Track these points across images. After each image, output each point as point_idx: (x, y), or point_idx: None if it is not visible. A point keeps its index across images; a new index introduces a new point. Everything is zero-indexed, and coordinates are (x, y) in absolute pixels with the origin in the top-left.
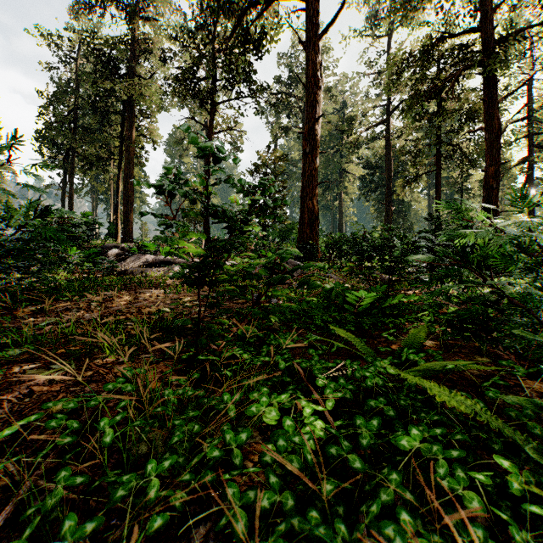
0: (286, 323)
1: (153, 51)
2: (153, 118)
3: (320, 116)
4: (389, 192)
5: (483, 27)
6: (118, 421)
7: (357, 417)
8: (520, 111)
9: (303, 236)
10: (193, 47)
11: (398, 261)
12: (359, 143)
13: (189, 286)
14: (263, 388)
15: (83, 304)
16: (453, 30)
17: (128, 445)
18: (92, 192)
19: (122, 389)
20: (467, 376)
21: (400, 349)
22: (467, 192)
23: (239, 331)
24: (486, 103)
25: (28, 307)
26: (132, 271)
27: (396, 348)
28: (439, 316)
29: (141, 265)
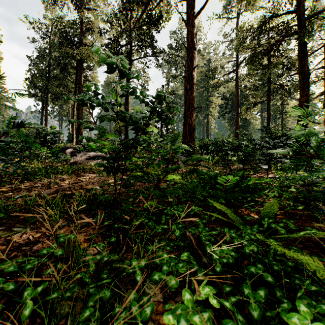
0: (177, 197)
1: (95, 29)
2: (94, 70)
3: (196, 66)
4: (238, 114)
5: (297, 10)
6: (38, 292)
7: (244, 286)
8: (319, 63)
9: (185, 140)
10: (118, 26)
11: (249, 156)
12: (219, 84)
13: (109, 173)
14: (163, 254)
15: (45, 183)
16: (278, 13)
17: (53, 305)
18: (59, 115)
19: (54, 253)
20: (312, 239)
21: (260, 217)
22: (286, 113)
23: (145, 205)
24: (300, 57)
25: (10, 185)
26: (80, 162)
27: (254, 215)
28: (282, 192)
29: (85, 159)
